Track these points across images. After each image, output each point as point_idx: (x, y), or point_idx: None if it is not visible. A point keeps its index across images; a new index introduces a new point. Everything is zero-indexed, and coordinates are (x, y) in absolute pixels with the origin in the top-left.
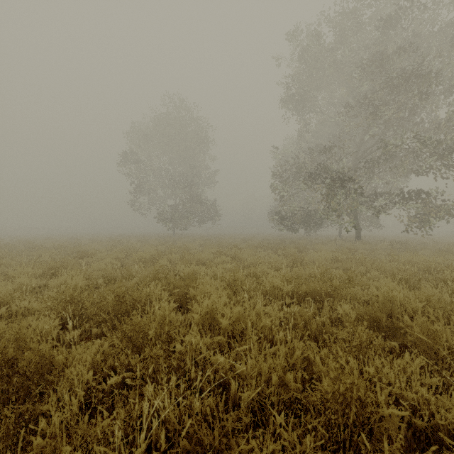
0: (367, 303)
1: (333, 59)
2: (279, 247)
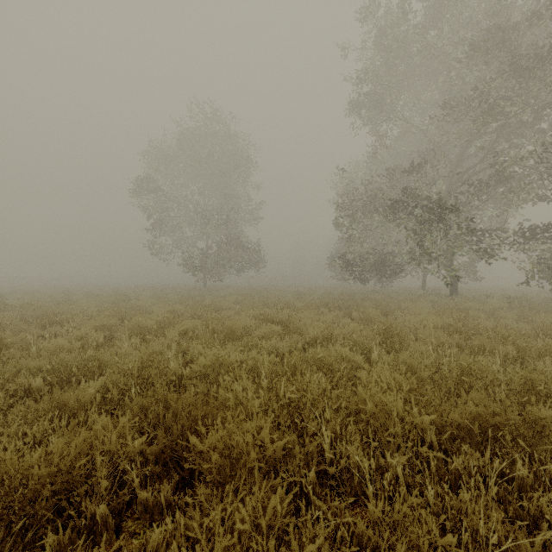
0: None
1: (424, 41)
2: (353, 307)
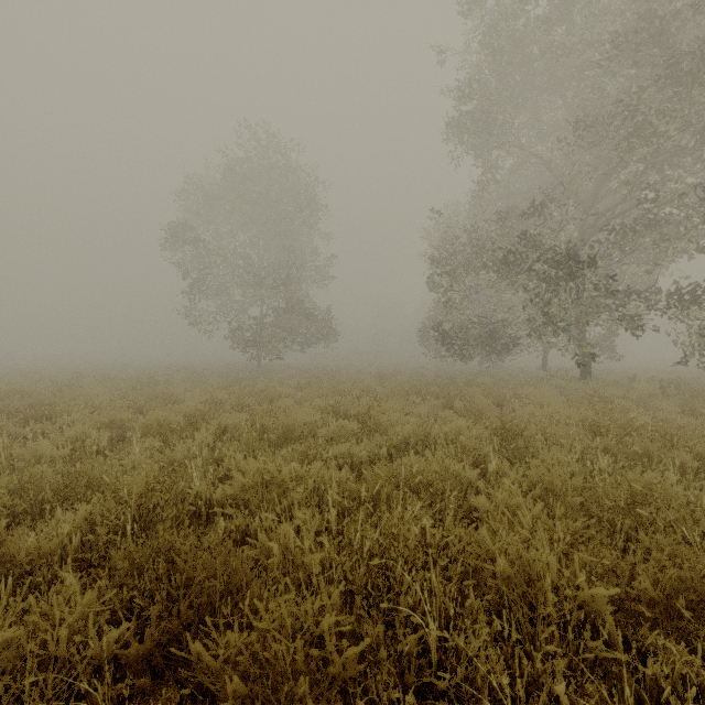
0: None
1: (548, 40)
2: (455, 395)
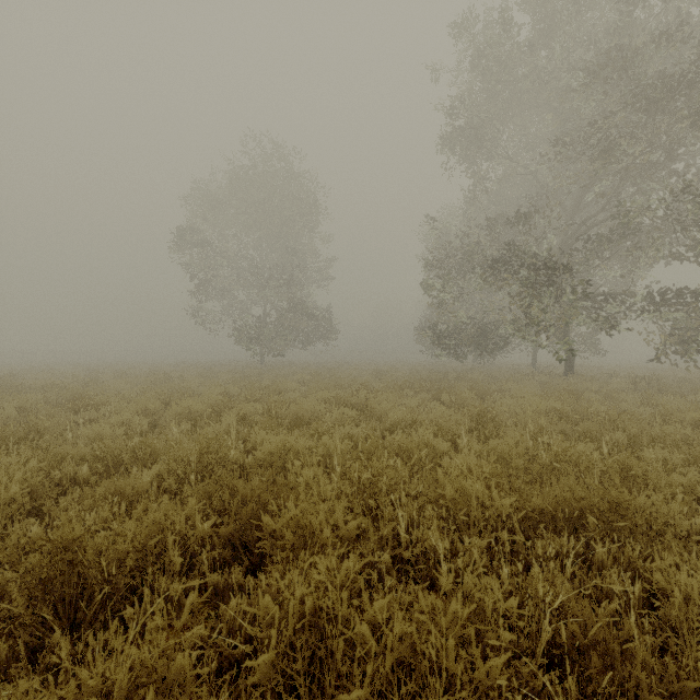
0: (685, 536)
1: (532, 64)
2: (443, 389)
